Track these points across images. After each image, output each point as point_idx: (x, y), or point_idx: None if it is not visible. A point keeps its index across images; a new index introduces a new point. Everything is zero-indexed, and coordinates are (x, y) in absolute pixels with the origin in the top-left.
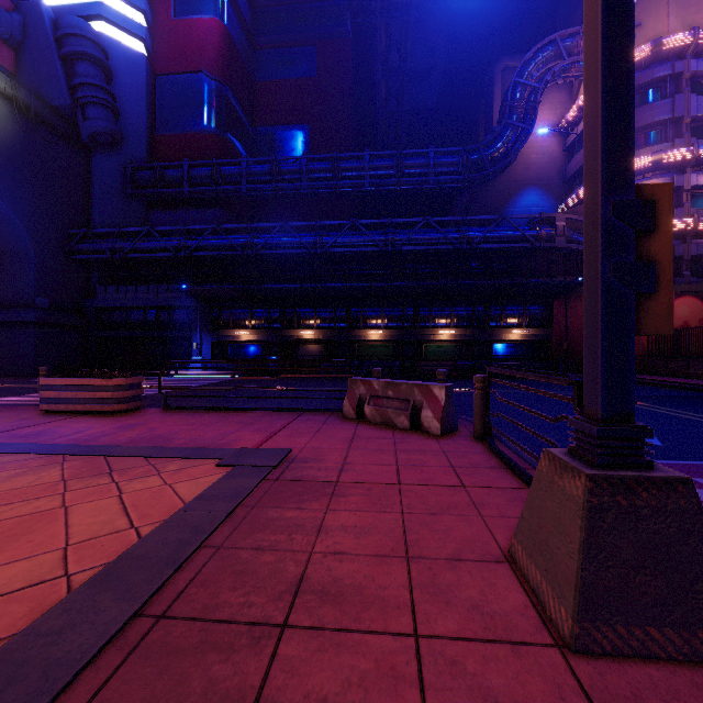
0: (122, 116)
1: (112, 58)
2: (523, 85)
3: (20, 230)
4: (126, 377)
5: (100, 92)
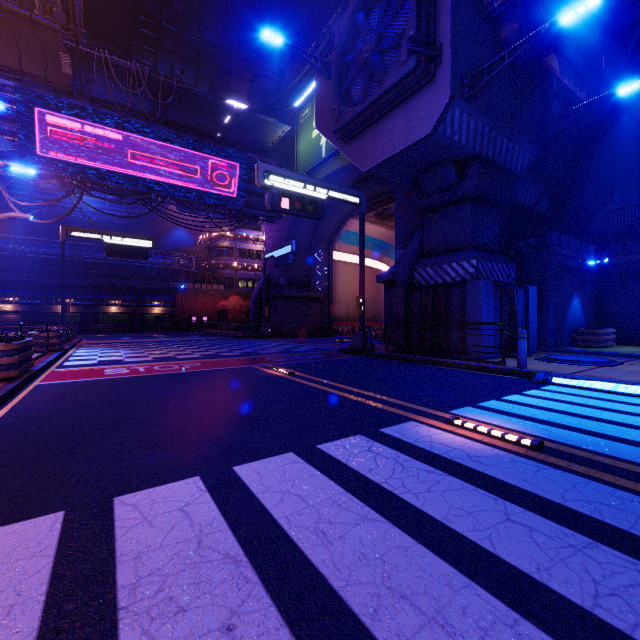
0: None
1: None
2: None
3: None
4: None
5: None
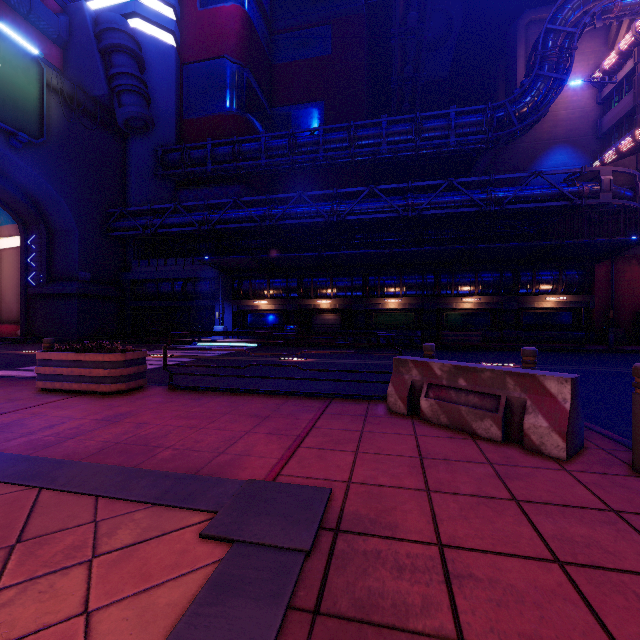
0: (154, 104)
1: (145, 51)
2: (556, 31)
3: (65, 210)
4: (127, 351)
5: (133, 80)
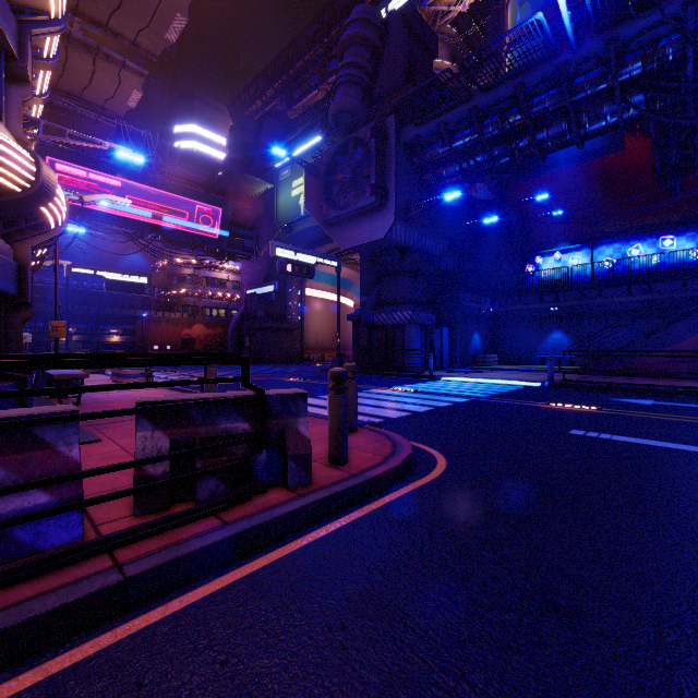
0: None
1: None
2: None
3: None
4: None
5: None
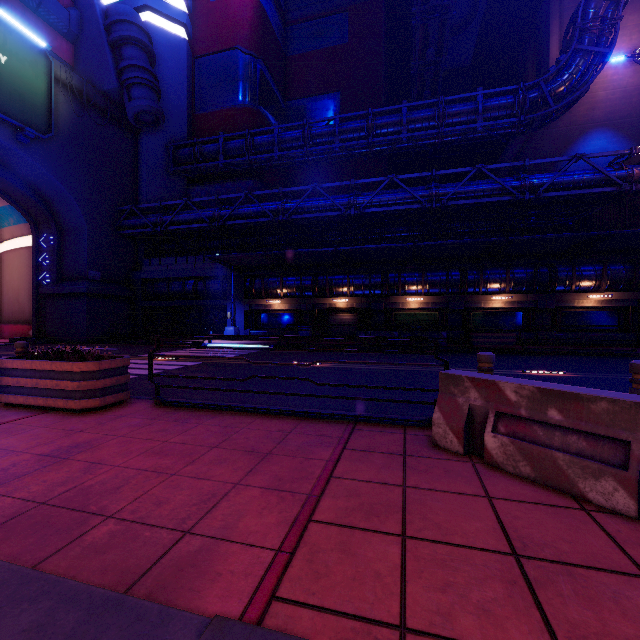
0: (165, 99)
1: (157, 45)
2: (598, 0)
3: (75, 207)
4: (105, 358)
5: (143, 73)
